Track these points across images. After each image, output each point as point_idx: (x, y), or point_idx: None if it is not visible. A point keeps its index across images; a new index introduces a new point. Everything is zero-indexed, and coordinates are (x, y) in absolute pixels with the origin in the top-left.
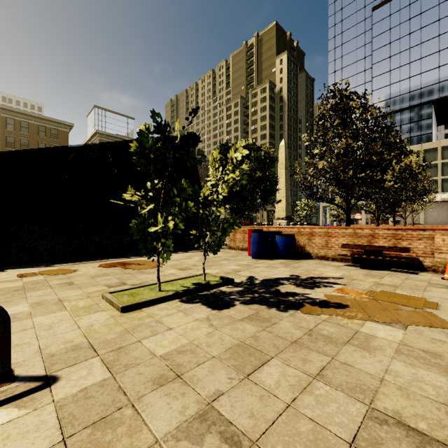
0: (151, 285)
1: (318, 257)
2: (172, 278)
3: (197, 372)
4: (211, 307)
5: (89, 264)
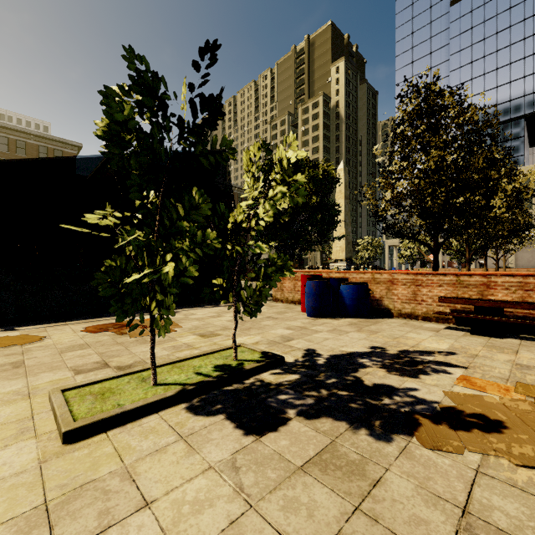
0: (145, 371)
1: (401, 315)
2: (183, 356)
3: None
4: (243, 427)
5: (70, 327)
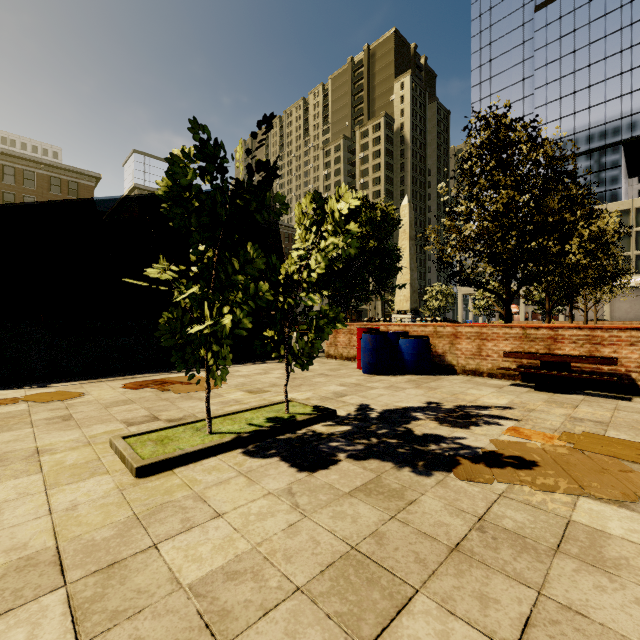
0: (198, 423)
1: (465, 372)
2: (234, 410)
3: (260, 636)
4: (297, 466)
5: (107, 384)
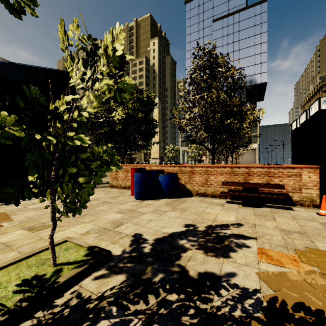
0: None
1: (198, 194)
2: None
3: None
4: None
5: None
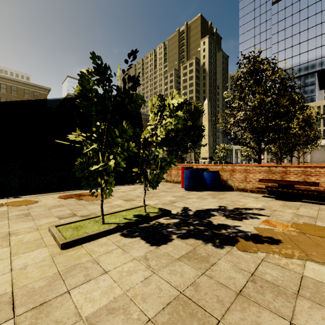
0: (97, 217)
1: (238, 189)
2: (116, 210)
3: None
4: (150, 242)
5: (51, 196)
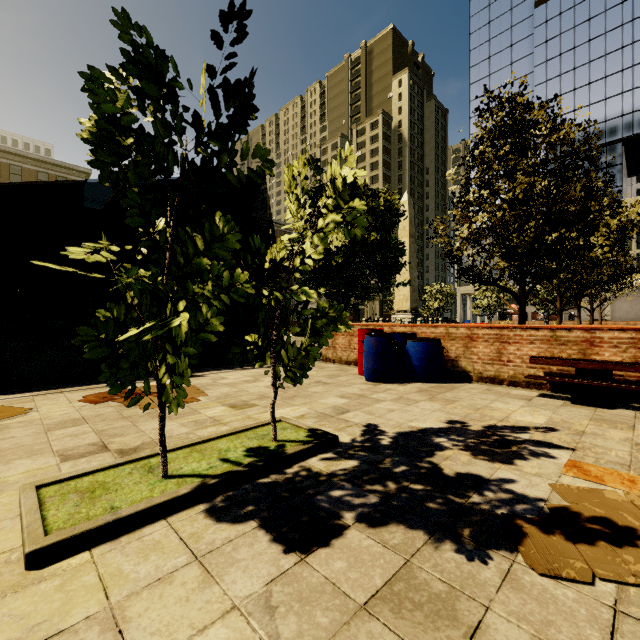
0: (153, 458)
1: (482, 379)
2: (206, 436)
3: None
4: (282, 540)
5: (66, 395)
